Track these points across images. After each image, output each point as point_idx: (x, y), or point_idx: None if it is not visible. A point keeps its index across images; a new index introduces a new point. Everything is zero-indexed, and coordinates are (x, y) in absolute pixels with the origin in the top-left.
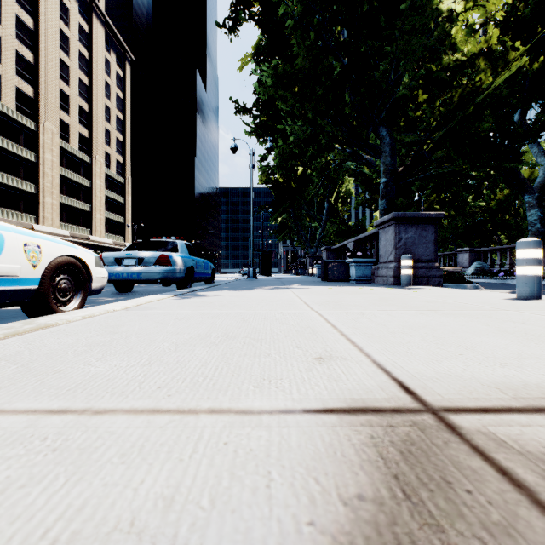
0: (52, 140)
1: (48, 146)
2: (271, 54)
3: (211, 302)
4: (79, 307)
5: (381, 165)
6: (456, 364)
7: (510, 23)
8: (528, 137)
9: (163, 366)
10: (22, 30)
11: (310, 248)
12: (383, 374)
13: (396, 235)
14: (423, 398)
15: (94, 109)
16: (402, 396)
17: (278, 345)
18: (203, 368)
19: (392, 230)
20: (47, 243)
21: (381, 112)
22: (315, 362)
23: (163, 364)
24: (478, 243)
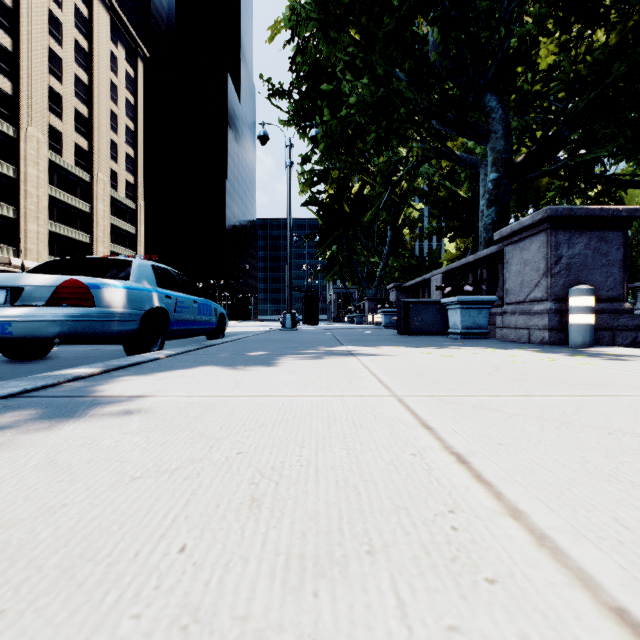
0: (37, 150)
1: (33, 159)
2: None
3: None
4: None
5: (489, 153)
6: None
7: None
8: None
9: None
10: None
11: (368, 288)
12: None
13: (551, 250)
14: None
15: (95, 114)
16: None
17: None
18: None
19: (542, 242)
20: None
21: (490, 69)
22: None
23: None
24: None
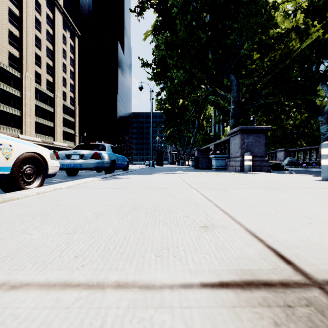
0: (30, 83)
1: (28, 87)
2: (163, 29)
3: (125, 182)
4: (39, 186)
5: (231, 98)
6: (312, 232)
7: (310, 10)
8: (321, 80)
9: (84, 234)
10: (12, 17)
11: (187, 149)
12: (258, 242)
13: (241, 140)
14: (303, 269)
15: (56, 65)
16: (283, 266)
17: (172, 215)
18: (114, 236)
19: (239, 137)
20: (16, 144)
21: (231, 65)
22: (201, 230)
23: (84, 232)
24: (288, 146)
